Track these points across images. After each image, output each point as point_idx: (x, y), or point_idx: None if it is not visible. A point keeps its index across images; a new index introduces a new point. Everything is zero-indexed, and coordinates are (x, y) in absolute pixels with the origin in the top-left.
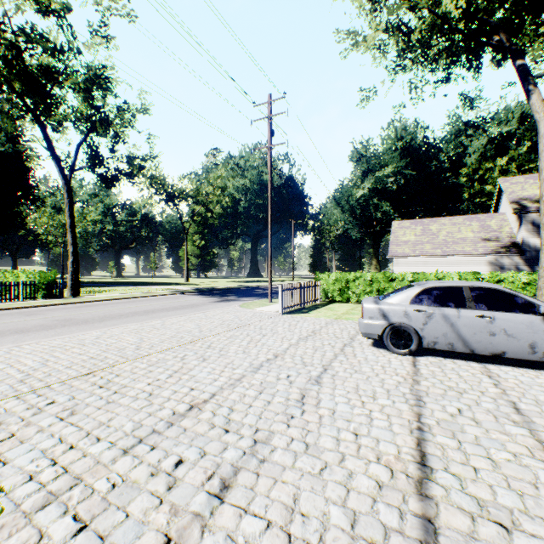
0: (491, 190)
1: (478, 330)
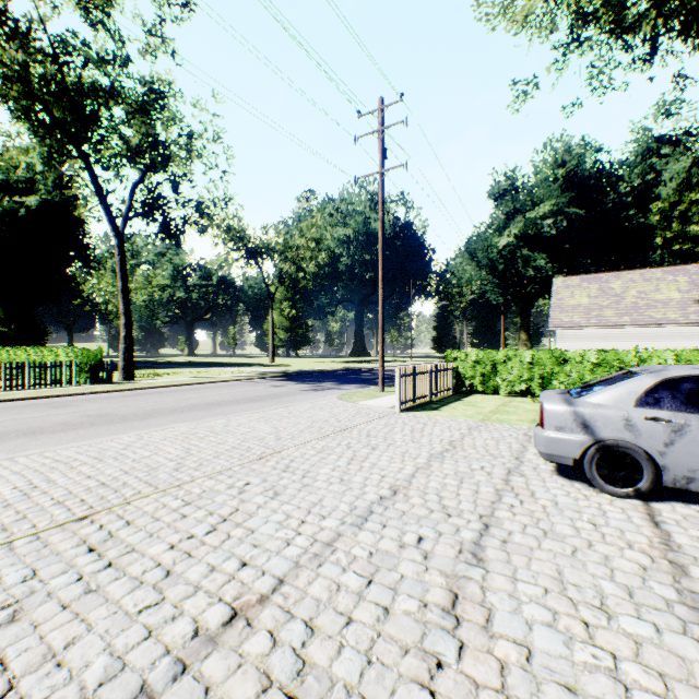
0: (698, 232)
1: None
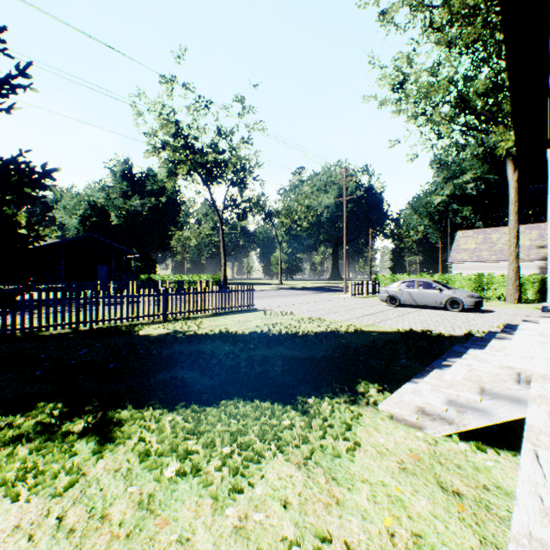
0: None
1: (418, 296)
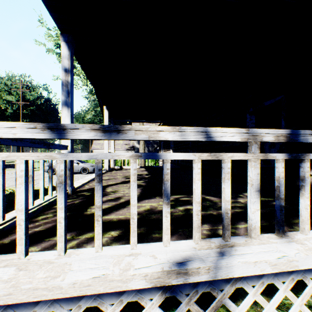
0: None
1: None
